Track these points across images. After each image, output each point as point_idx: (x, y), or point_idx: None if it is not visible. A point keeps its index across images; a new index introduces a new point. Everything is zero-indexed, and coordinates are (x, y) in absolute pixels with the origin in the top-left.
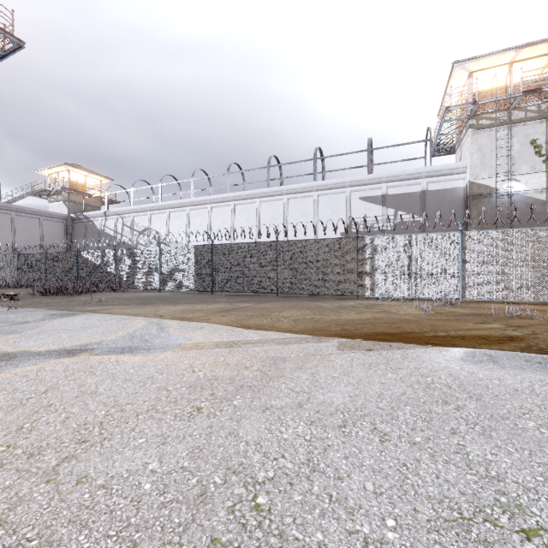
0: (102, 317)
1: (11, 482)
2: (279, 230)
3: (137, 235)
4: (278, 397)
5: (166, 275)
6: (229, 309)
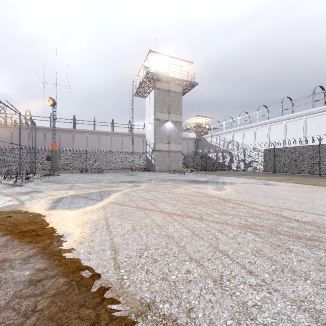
0: (237, 178)
1: (264, 192)
2: (323, 135)
3: (226, 144)
4: (315, 193)
5: (247, 163)
6: (289, 179)
